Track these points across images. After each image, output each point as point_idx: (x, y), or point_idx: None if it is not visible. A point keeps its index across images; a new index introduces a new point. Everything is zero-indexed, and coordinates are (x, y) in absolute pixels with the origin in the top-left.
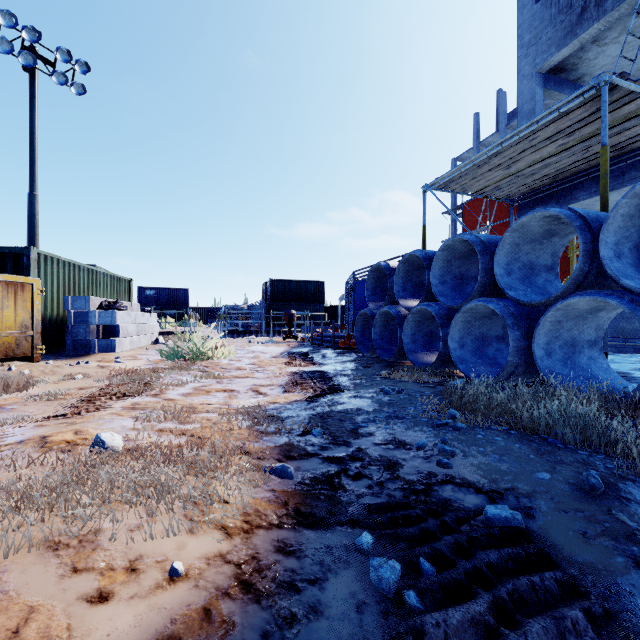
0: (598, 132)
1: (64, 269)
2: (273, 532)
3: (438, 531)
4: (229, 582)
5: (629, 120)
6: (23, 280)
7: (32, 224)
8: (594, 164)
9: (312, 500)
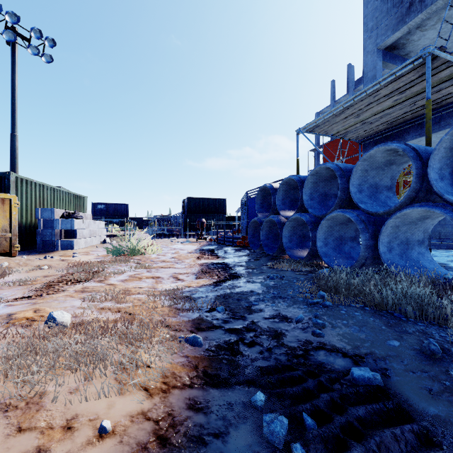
0: (422, 91)
1: (36, 189)
2: (186, 391)
3: (316, 389)
4: (148, 437)
5: (445, 82)
6: (3, 196)
7: (13, 156)
8: (418, 114)
9: (217, 364)
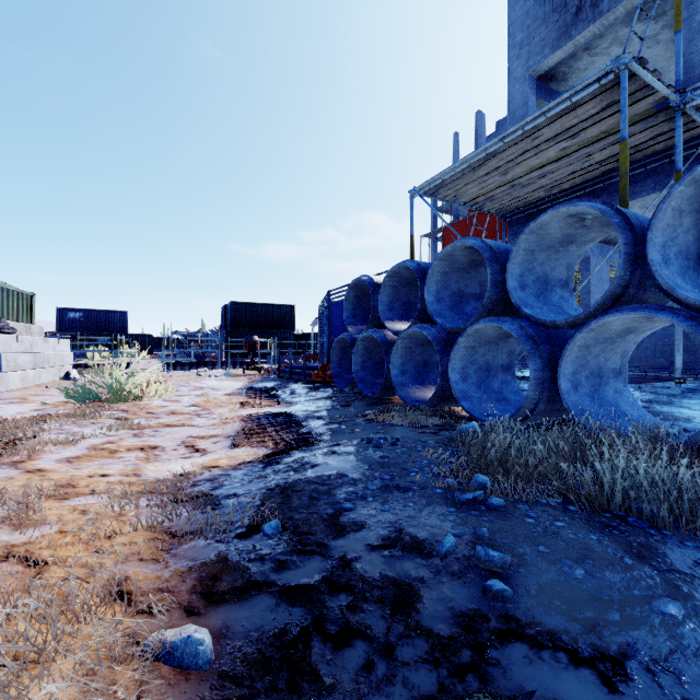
0: (602, 136)
1: None
2: None
3: None
4: None
5: (636, 123)
6: None
7: None
8: (591, 177)
9: None
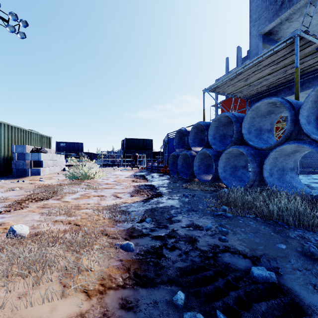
0: (291, 63)
1: (12, 130)
2: (119, 292)
3: (225, 287)
4: None
5: (307, 56)
6: None
7: None
8: (288, 80)
9: (145, 266)
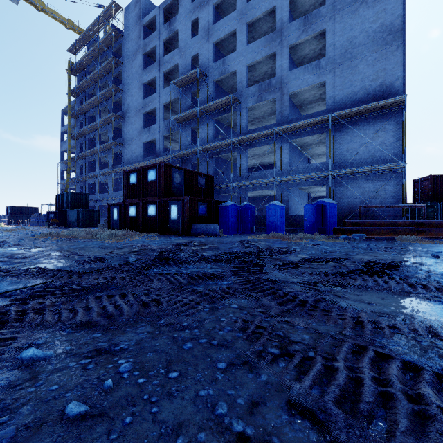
0: None
1: None
2: None
3: None
4: None
5: None
6: None
7: None
8: None
9: None
